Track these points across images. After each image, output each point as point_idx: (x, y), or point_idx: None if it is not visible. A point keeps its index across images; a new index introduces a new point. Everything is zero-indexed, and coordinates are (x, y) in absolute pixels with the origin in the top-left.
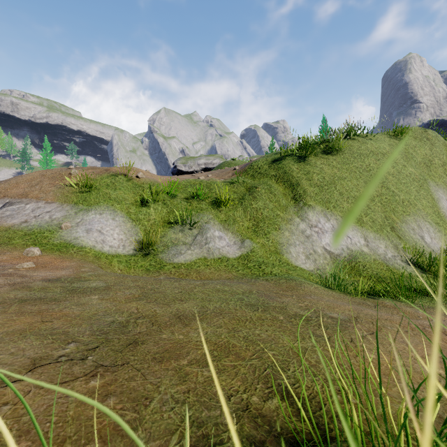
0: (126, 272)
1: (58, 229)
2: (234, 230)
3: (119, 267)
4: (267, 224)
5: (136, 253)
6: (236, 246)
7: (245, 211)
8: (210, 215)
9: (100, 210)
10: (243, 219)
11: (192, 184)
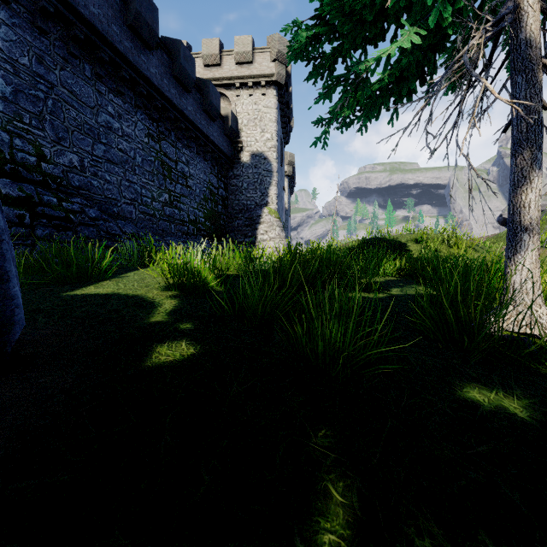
0: None
1: None
2: None
3: None
4: None
5: None
6: None
7: None
8: None
9: None
10: None
11: None
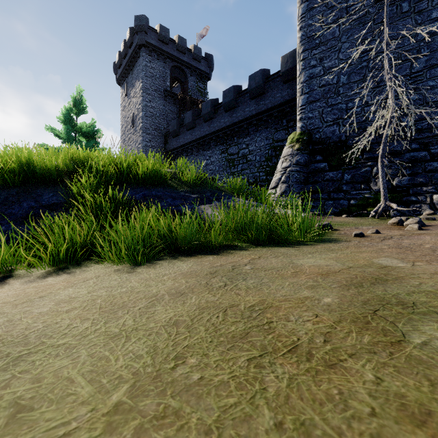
0: None
1: None
2: None
3: None
4: None
5: None
6: None
7: None
8: None
9: None
10: None
11: None
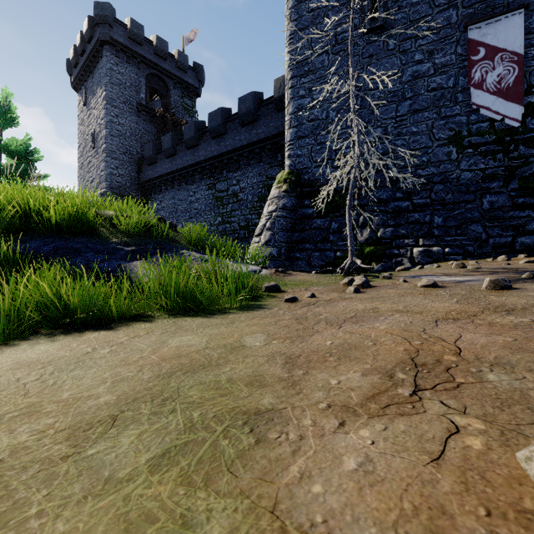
0: None
1: None
2: None
3: None
4: None
5: None
6: None
7: None
8: None
9: None
10: None
11: None
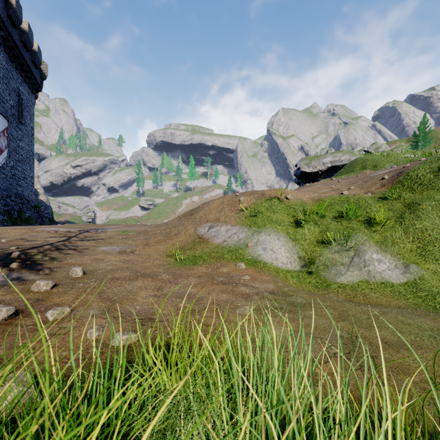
0: (299, 286)
1: (245, 247)
2: (393, 252)
3: (293, 281)
4: (437, 248)
5: (301, 270)
6: (398, 270)
7: (406, 231)
8: (364, 236)
9: (268, 232)
10: (404, 241)
11: (338, 202)
